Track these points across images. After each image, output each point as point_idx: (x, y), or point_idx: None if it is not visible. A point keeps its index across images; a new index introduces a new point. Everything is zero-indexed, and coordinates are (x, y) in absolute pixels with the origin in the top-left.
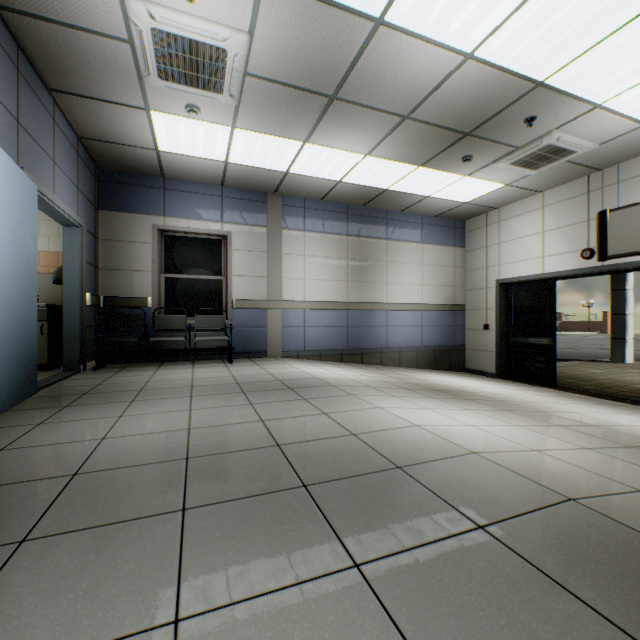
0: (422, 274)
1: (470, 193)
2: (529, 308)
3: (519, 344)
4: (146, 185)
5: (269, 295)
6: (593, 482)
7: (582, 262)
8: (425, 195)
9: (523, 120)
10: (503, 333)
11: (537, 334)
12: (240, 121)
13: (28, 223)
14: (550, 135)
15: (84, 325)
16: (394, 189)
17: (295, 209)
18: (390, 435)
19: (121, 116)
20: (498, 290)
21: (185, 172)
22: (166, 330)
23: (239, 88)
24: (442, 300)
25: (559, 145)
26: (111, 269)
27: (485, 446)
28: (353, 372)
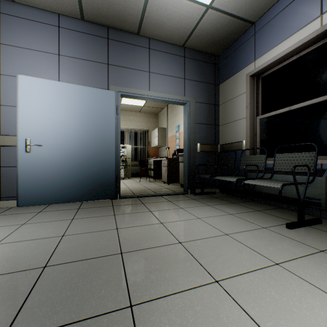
0: None
1: None
2: None
3: None
4: (242, 44)
5: None
6: None
7: None
8: None
9: None
10: None
11: None
12: None
13: (101, 112)
14: None
15: (191, 164)
16: None
17: None
18: None
19: (160, 11)
20: None
21: None
22: (252, 170)
23: None
24: None
25: None
26: (224, 124)
27: None
28: None
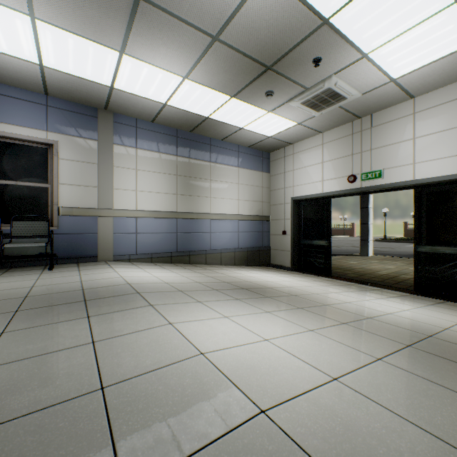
0: (238, 191)
1: (273, 128)
2: (313, 218)
3: (307, 245)
4: None
5: (100, 204)
6: (421, 456)
7: (348, 185)
8: (239, 126)
9: (312, 60)
10: (296, 237)
11: (319, 237)
12: (38, 9)
13: None
14: (330, 79)
15: None
16: (214, 118)
17: (127, 127)
18: (157, 382)
19: None
20: (293, 205)
21: None
22: None
23: None
24: (253, 212)
25: (336, 90)
26: None
27: (279, 386)
28: (174, 273)
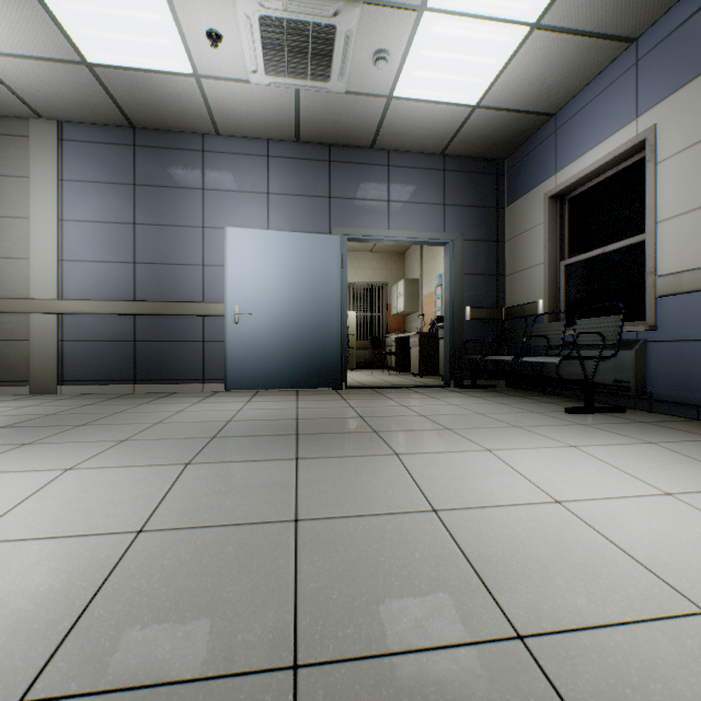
0: None
1: None
2: None
3: None
4: (539, 144)
5: None
6: None
7: None
8: None
9: None
10: None
11: None
12: None
13: (321, 267)
14: None
15: (456, 340)
16: None
17: None
18: None
19: (404, 120)
20: None
21: (547, 89)
22: (550, 347)
23: (321, 2)
24: None
25: None
26: (513, 273)
27: None
28: None
